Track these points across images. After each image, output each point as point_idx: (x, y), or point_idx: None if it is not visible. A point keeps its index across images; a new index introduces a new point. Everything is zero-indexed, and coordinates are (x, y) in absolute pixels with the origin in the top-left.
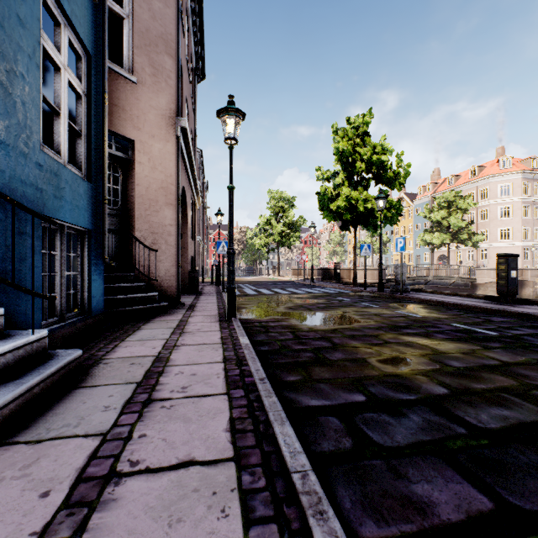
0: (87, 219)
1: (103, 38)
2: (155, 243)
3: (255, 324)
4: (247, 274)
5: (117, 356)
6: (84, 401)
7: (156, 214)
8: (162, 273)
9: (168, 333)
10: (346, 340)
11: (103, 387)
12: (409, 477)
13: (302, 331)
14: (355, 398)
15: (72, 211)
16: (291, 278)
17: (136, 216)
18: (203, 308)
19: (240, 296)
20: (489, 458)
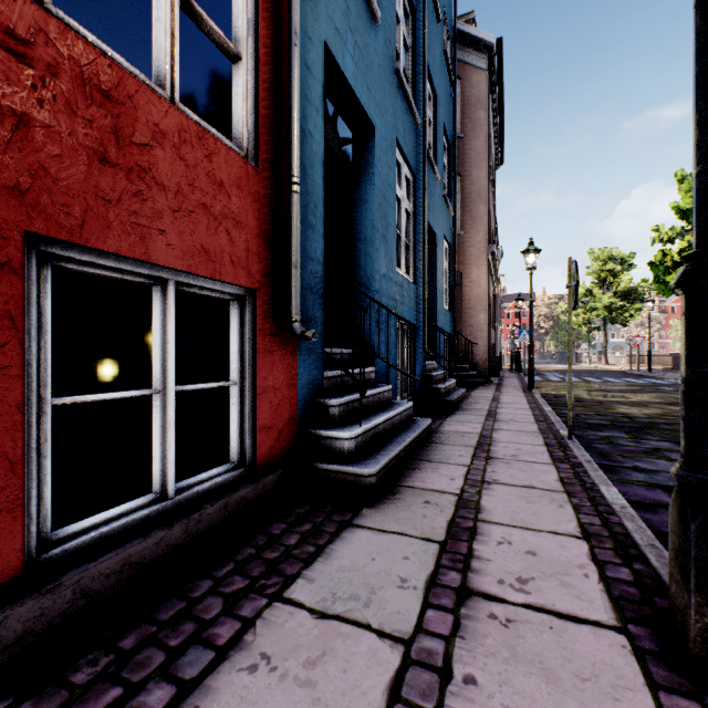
0: (449, 331)
1: (454, 232)
2: (473, 338)
3: (550, 395)
4: (557, 361)
5: (474, 395)
6: (476, 401)
7: (474, 318)
8: (478, 359)
9: (492, 392)
10: (615, 404)
11: (478, 400)
12: (588, 420)
13: (584, 399)
14: (588, 413)
15: (447, 329)
16: (623, 367)
17: (462, 321)
18: (509, 385)
19: (542, 381)
20: (625, 422)
